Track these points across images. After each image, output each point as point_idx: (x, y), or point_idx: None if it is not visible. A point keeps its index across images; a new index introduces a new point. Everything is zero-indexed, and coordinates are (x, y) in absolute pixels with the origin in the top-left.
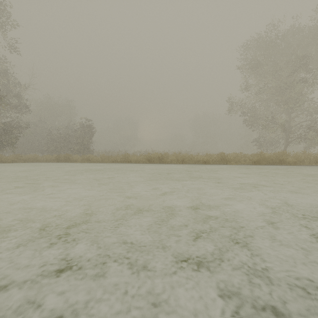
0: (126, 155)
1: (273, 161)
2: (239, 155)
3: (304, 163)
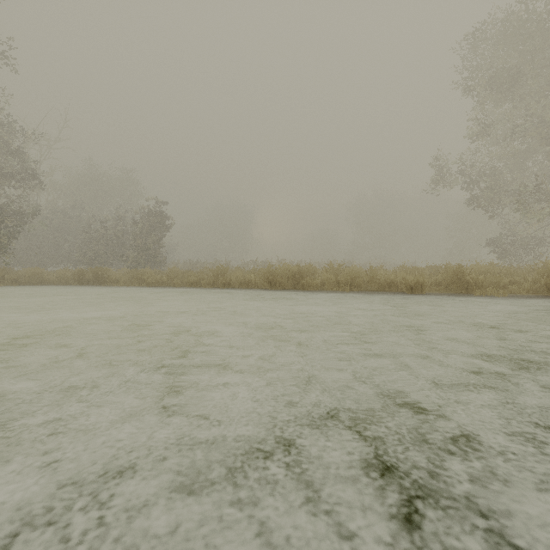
0: (219, 269)
1: None
2: (490, 269)
3: None
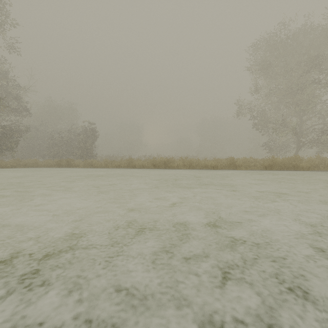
0: (130, 160)
1: (285, 166)
2: (249, 160)
3: (318, 168)
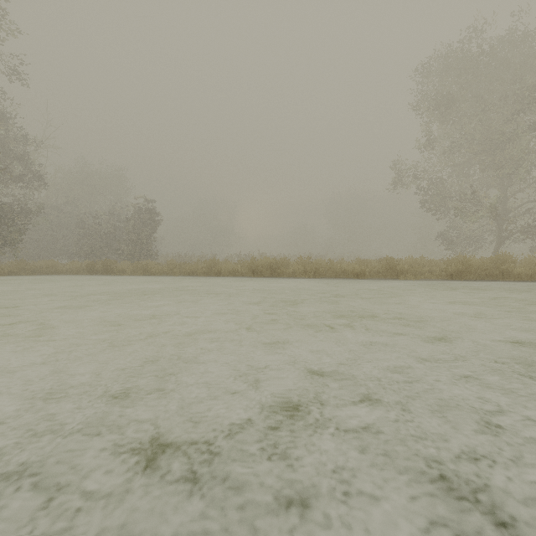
0: (212, 261)
1: (486, 273)
2: (419, 261)
3: None
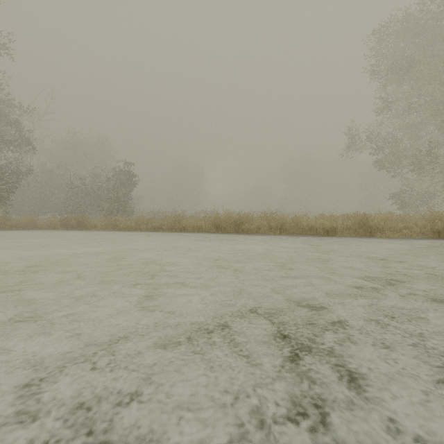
0: (177, 217)
1: None
2: (389, 217)
3: None
